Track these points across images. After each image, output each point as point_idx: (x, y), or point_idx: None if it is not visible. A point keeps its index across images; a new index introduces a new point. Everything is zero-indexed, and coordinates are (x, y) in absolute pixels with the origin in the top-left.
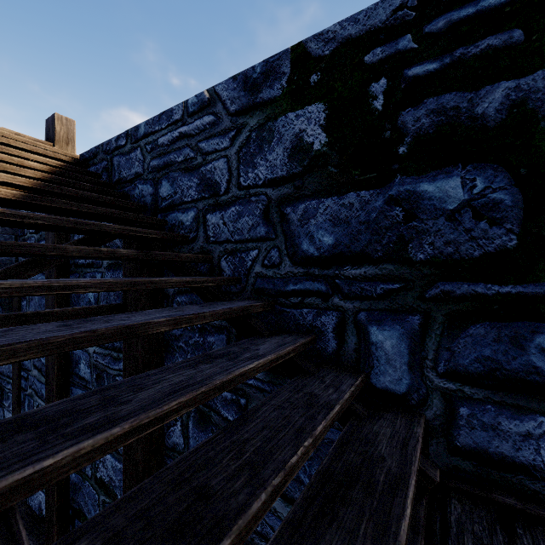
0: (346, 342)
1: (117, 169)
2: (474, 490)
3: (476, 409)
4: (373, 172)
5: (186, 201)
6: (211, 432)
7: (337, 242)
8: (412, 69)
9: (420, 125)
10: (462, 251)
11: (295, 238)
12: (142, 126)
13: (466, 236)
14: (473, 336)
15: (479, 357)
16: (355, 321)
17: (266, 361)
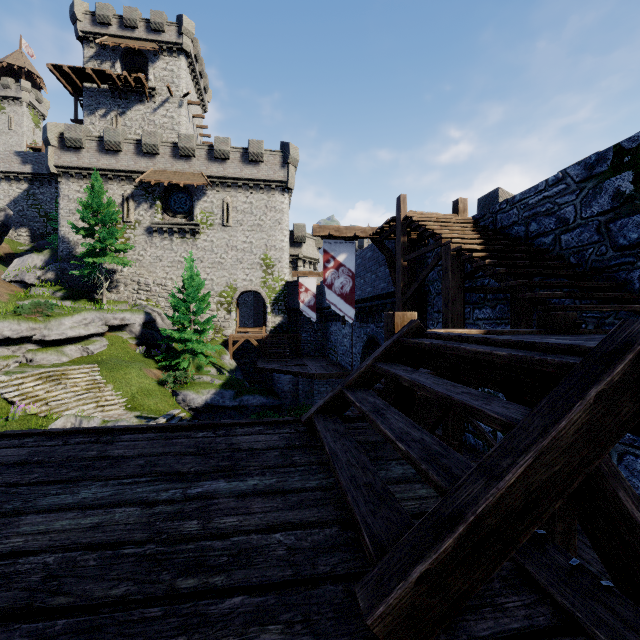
0: None
1: (499, 221)
2: None
3: None
4: None
5: (547, 231)
6: None
7: (639, 236)
8: None
9: None
10: None
11: (615, 239)
12: (517, 196)
13: None
14: None
15: None
16: None
17: (590, 283)
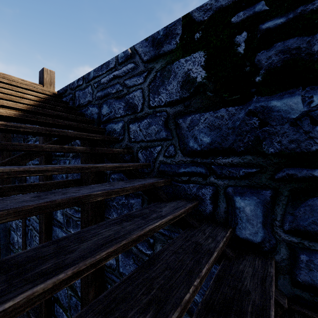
0: (218, 206)
1: (77, 99)
2: (312, 314)
3: (313, 256)
4: (237, 94)
5: (117, 116)
6: (132, 258)
7: (213, 141)
8: (265, 24)
9: (271, 61)
10: (302, 147)
11: (184, 139)
12: (92, 72)
13: (305, 136)
14: (310, 206)
15: (315, 220)
16: (225, 193)
17: (166, 220)
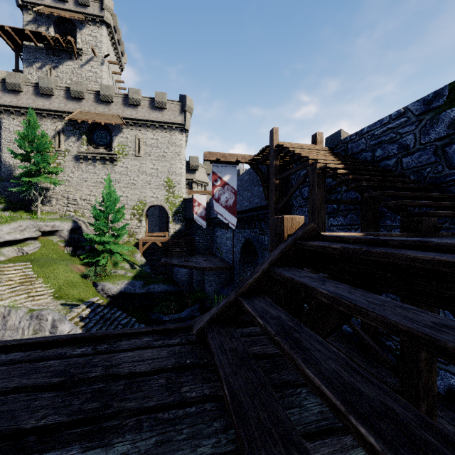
0: None
1: (350, 149)
2: None
3: None
4: None
5: (390, 155)
6: None
7: None
8: None
9: None
10: None
11: (450, 159)
12: (365, 129)
13: None
14: None
15: None
16: None
17: (435, 194)
